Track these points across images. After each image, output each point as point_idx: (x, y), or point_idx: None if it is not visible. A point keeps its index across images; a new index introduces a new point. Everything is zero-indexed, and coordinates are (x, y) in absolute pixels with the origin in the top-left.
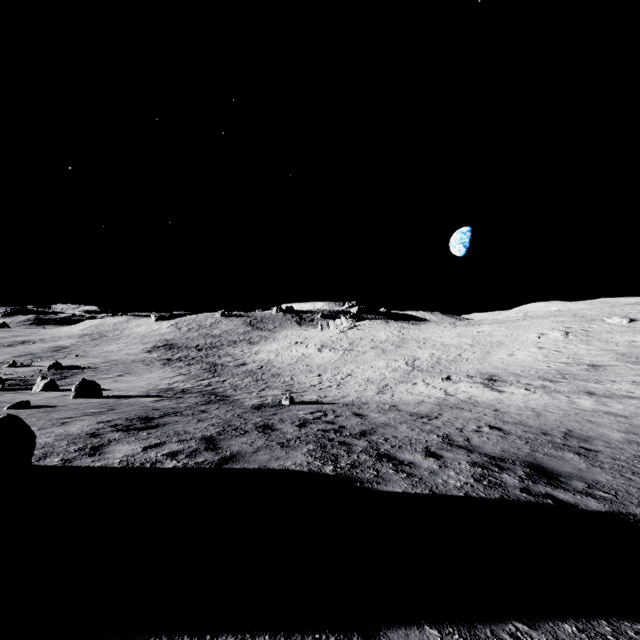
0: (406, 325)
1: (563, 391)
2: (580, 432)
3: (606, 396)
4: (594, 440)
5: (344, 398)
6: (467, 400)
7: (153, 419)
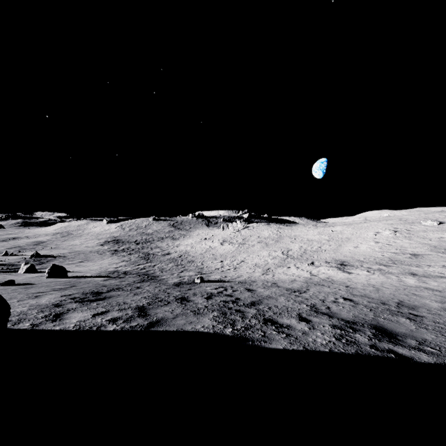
0: (282, 226)
1: (394, 273)
2: (408, 302)
3: (425, 276)
4: (419, 308)
5: (239, 278)
6: (326, 279)
7: (102, 293)
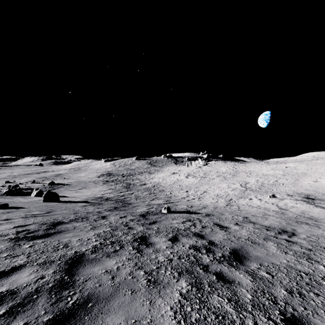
0: (237, 163)
1: None
2: None
3: None
4: None
5: (205, 208)
6: (302, 214)
7: (60, 224)
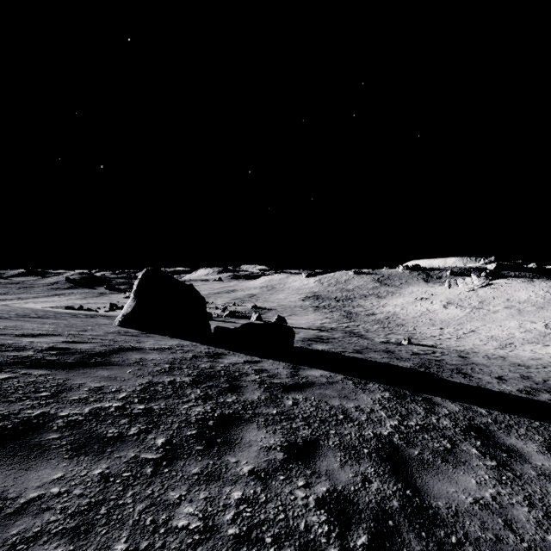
0: None
1: None
2: None
3: None
4: None
5: (457, 347)
6: None
7: (324, 339)
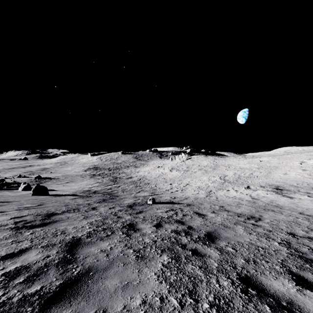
0: (217, 157)
1: None
2: None
3: None
4: None
5: (186, 199)
6: (270, 203)
7: (54, 215)
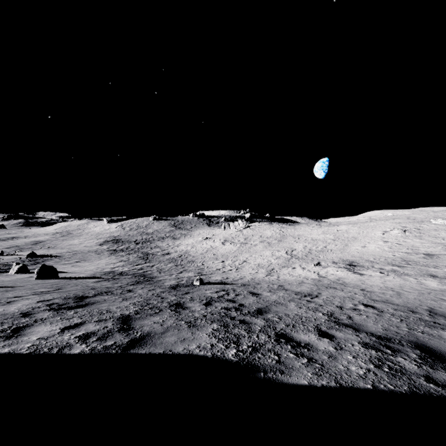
0: (285, 226)
1: (410, 274)
2: (441, 310)
3: None
4: None
5: (242, 279)
6: (337, 281)
7: (86, 298)
